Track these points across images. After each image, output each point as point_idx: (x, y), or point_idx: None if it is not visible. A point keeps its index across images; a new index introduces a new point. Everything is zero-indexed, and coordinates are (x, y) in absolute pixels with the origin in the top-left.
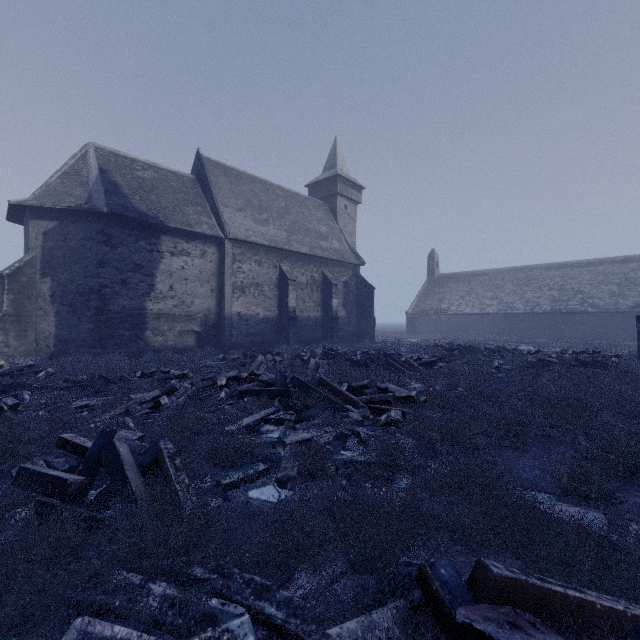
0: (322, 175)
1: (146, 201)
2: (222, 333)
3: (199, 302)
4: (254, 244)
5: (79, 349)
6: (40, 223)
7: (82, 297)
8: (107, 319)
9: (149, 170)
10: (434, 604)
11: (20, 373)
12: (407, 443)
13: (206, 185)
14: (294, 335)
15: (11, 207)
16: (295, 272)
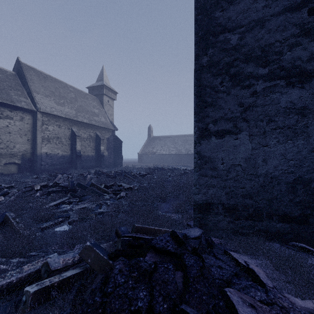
0: (96, 83)
1: None
2: (35, 164)
3: (19, 146)
4: (56, 116)
5: None
6: None
7: None
8: None
9: None
10: (119, 237)
11: None
12: (126, 203)
13: (24, 79)
14: (80, 164)
15: None
16: (80, 132)
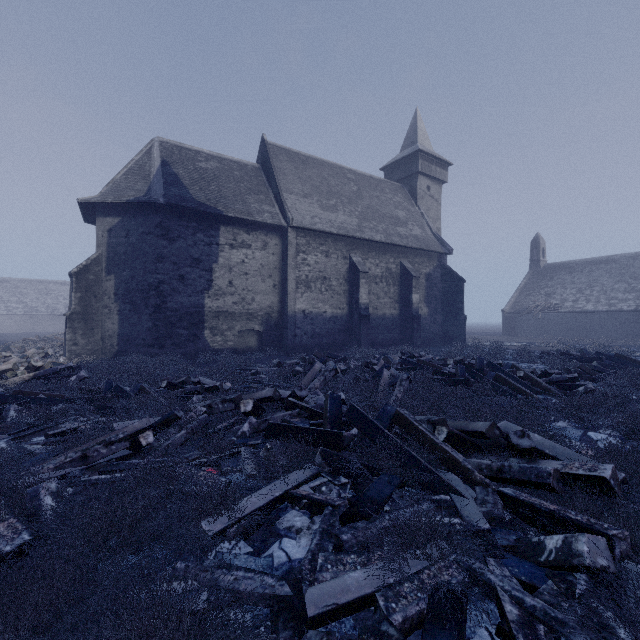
0: (400, 154)
1: (205, 191)
2: (285, 333)
3: (260, 299)
4: (320, 232)
5: (139, 348)
6: (105, 220)
7: (142, 294)
8: (165, 317)
9: (212, 161)
10: None
11: (52, 376)
12: None
13: (270, 172)
14: (366, 336)
15: (81, 206)
16: (368, 263)
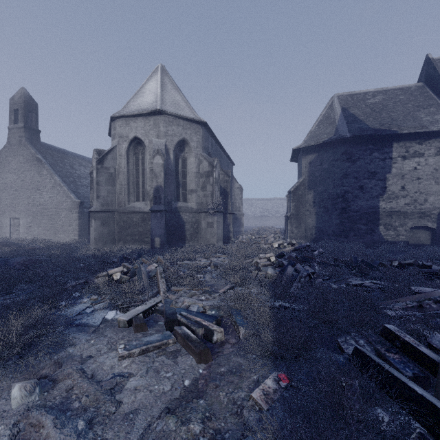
0: None
1: (378, 119)
2: None
3: (433, 199)
4: None
5: (329, 237)
6: (307, 157)
7: (331, 201)
8: (348, 216)
9: (378, 95)
10: None
11: (304, 250)
12: None
13: (438, 84)
14: None
15: (293, 152)
16: None
